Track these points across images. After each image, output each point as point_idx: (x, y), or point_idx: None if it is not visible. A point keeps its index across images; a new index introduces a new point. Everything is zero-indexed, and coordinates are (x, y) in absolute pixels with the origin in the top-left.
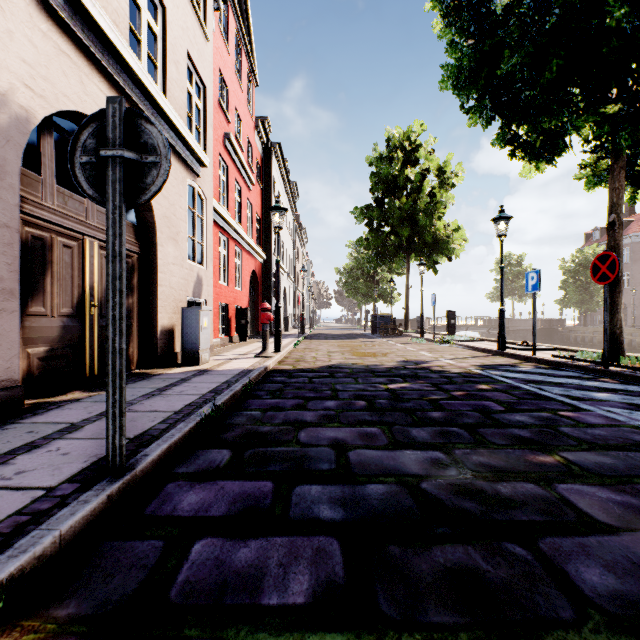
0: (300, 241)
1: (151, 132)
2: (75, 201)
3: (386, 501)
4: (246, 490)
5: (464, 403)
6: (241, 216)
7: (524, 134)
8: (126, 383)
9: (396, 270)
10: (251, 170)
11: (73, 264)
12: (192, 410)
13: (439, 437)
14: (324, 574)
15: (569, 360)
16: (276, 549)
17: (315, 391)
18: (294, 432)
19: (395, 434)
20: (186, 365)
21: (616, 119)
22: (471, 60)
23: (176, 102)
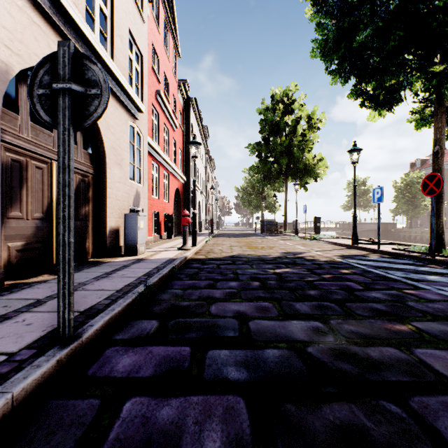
0: (210, 168)
1: (94, 70)
2: (45, 134)
3: (281, 363)
4: (169, 354)
5: (332, 283)
6: (168, 149)
7: (371, 90)
8: (83, 268)
9: (278, 188)
10: (175, 117)
11: (43, 181)
12: (130, 289)
13: (317, 310)
14: (233, 431)
15: (404, 252)
16: (193, 407)
17: (222, 274)
18: (207, 306)
19: (283, 307)
20: (128, 255)
21: (441, 76)
22: (334, 34)
23: (121, 65)
